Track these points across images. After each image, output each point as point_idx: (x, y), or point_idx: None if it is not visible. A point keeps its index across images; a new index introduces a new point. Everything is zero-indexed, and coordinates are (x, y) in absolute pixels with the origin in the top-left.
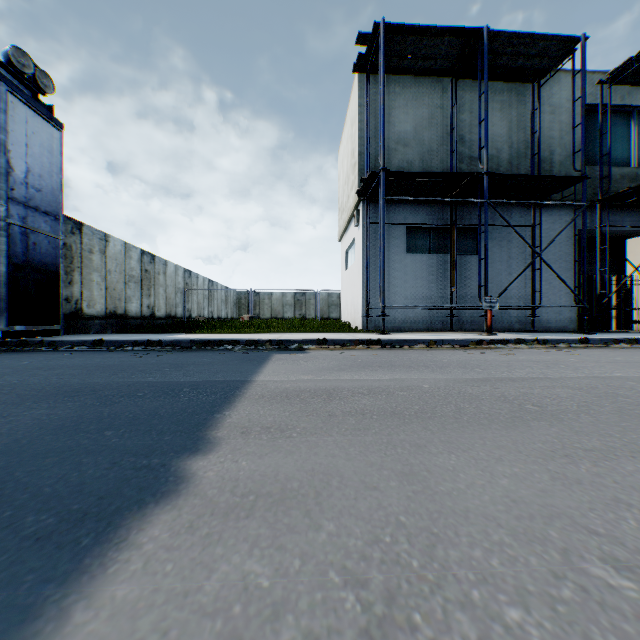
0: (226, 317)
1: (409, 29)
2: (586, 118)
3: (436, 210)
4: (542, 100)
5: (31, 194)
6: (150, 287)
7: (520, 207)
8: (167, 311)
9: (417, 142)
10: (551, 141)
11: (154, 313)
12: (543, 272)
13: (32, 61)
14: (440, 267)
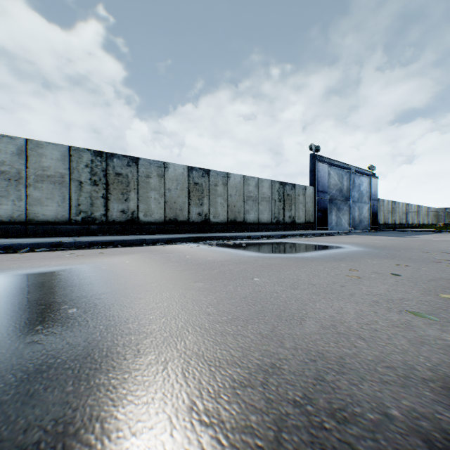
0: (426, 223)
1: None
2: None
3: None
4: None
5: (373, 197)
6: (393, 213)
7: None
8: (398, 221)
9: None
10: None
11: (394, 222)
12: None
13: (372, 166)
14: None
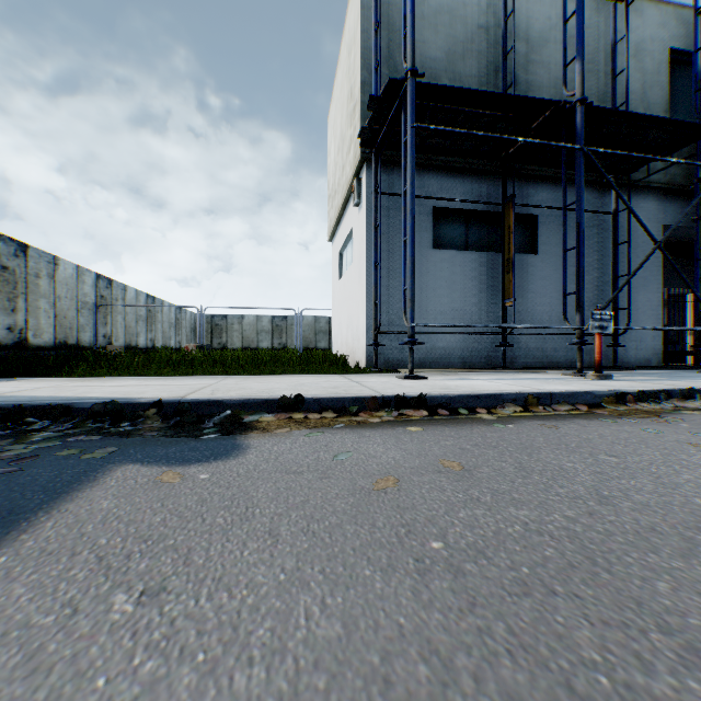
0: (178, 347)
1: None
2: (672, 71)
3: (477, 184)
4: (620, 36)
5: None
6: (16, 296)
7: (590, 188)
8: (59, 337)
9: (450, 77)
10: (631, 96)
11: (26, 340)
12: (620, 283)
13: None
14: (482, 271)
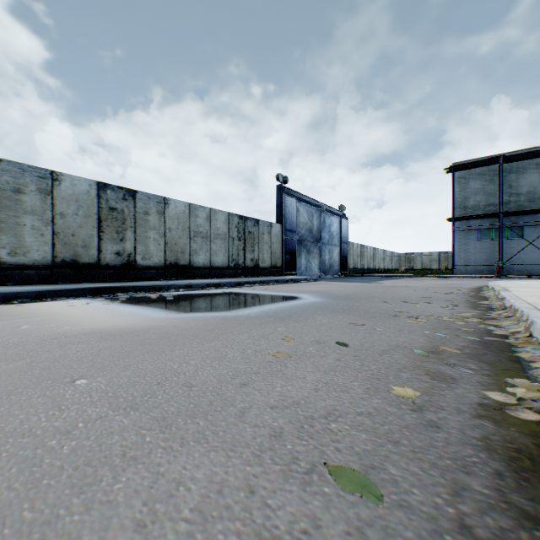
0: (391, 268)
1: (464, 164)
2: None
3: (494, 220)
4: None
5: (344, 239)
6: (362, 257)
7: None
8: (367, 266)
9: (482, 192)
10: None
11: (363, 267)
12: None
13: (343, 205)
14: (496, 246)
